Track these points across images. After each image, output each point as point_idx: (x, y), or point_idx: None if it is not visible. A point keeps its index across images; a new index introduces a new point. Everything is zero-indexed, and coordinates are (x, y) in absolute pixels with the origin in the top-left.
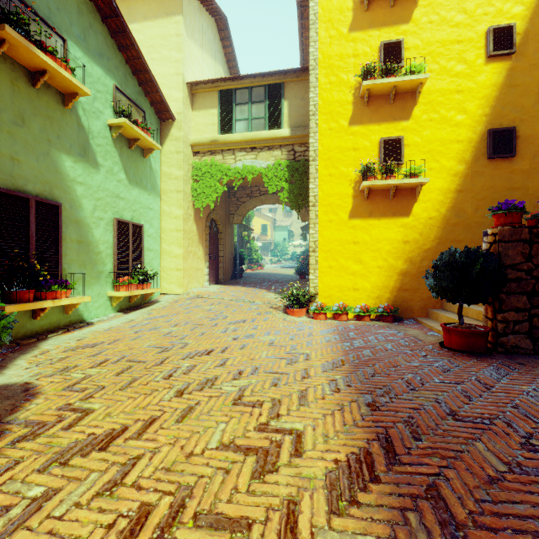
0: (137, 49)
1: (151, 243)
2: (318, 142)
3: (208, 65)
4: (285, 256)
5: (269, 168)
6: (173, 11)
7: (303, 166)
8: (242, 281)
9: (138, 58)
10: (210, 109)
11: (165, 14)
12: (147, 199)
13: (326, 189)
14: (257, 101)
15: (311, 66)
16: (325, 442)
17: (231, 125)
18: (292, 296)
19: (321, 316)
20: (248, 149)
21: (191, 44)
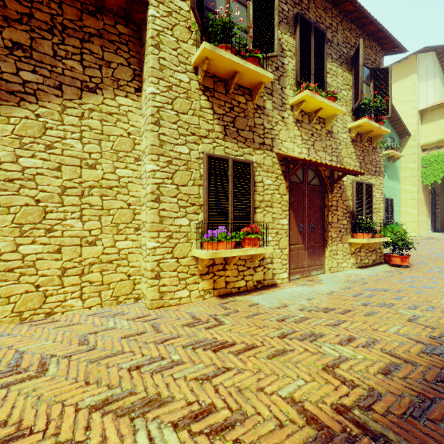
0: (396, 112)
1: (395, 208)
2: None
3: (429, 86)
4: None
5: None
6: (408, 73)
7: None
8: None
9: (394, 116)
10: (437, 120)
11: (403, 77)
12: (394, 184)
13: None
14: None
15: None
16: None
17: None
18: None
19: None
20: None
21: (420, 84)
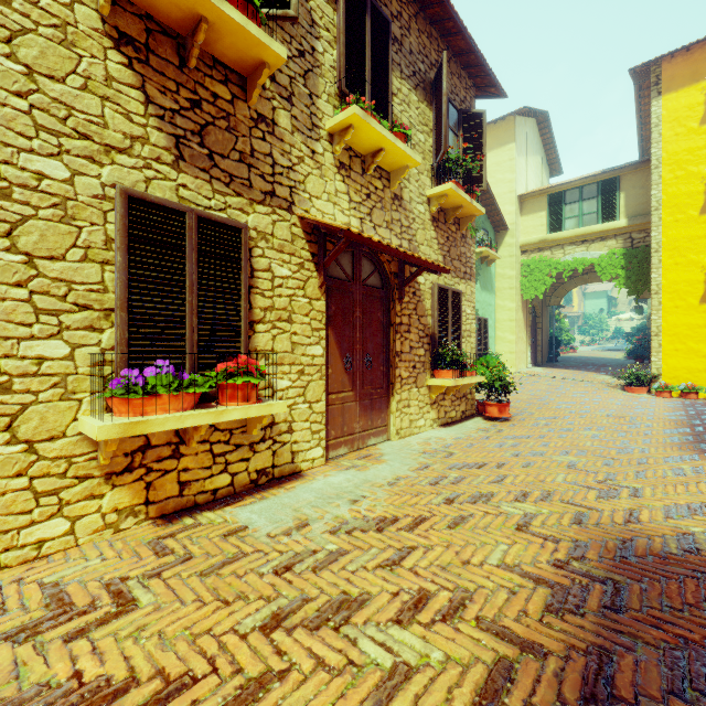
0: (491, 193)
1: (490, 332)
2: (662, 235)
3: (530, 165)
4: (601, 334)
5: (601, 258)
6: (506, 141)
7: (643, 252)
8: (560, 365)
9: (489, 198)
10: (539, 212)
11: (499, 145)
12: (488, 298)
13: (671, 277)
14: (588, 198)
15: (652, 165)
16: (663, 426)
17: (560, 223)
18: (632, 376)
19: (664, 394)
20: (577, 243)
21: (520, 159)
